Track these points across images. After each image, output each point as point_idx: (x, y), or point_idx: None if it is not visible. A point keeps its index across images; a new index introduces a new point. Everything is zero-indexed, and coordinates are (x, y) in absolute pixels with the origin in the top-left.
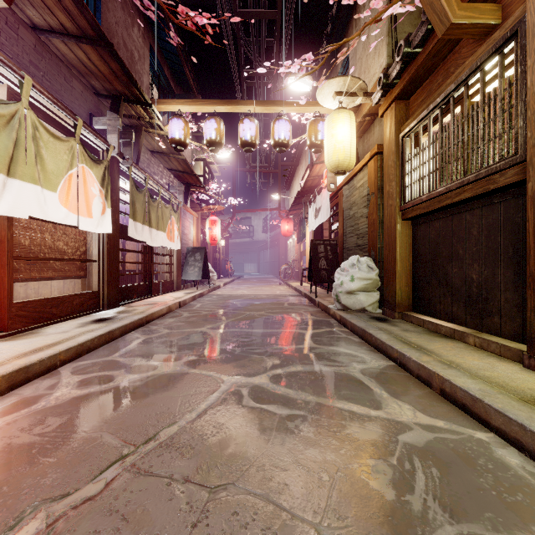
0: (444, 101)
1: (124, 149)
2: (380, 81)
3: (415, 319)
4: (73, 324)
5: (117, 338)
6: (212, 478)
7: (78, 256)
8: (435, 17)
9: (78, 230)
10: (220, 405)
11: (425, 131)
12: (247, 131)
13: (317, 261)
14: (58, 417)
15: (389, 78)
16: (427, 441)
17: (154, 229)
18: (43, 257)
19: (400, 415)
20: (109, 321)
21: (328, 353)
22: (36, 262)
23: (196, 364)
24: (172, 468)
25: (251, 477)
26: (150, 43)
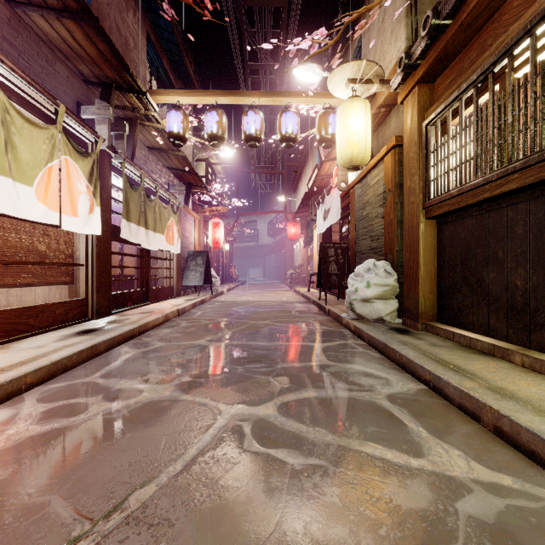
0: (480, 78)
1: (117, 142)
2: (401, 62)
3: (442, 331)
4: (53, 337)
5: (102, 352)
6: None
7: (63, 259)
8: None
9: (62, 230)
10: (214, 450)
11: (454, 117)
12: (252, 124)
13: (327, 265)
14: (1, 469)
15: (411, 58)
16: (498, 513)
17: (151, 231)
18: (17, 261)
19: (451, 467)
20: (95, 333)
21: (345, 372)
22: (10, 266)
23: (189, 387)
24: None
25: None
26: (148, 31)
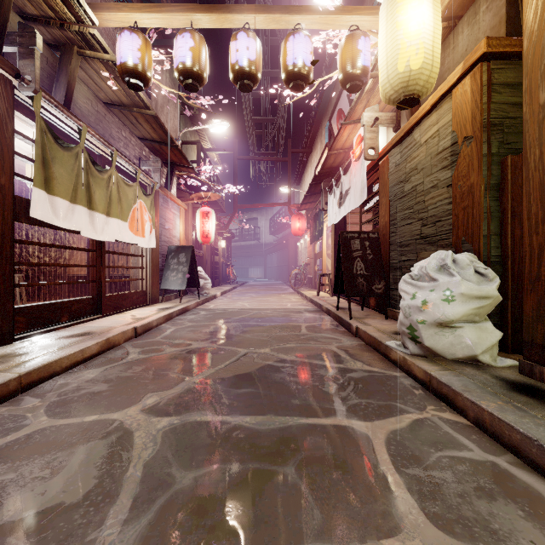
0: None
1: (22, 62)
2: None
3: None
4: None
5: None
6: None
7: None
8: None
9: None
10: None
11: None
12: (243, 52)
13: (350, 263)
14: None
15: None
16: None
17: (100, 213)
18: None
19: None
20: None
21: None
22: None
23: None
24: None
25: None
26: None
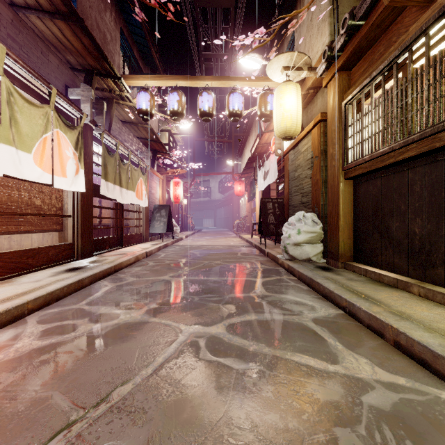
0: (387, 68)
1: (97, 117)
2: (325, 54)
3: (357, 269)
4: (47, 273)
5: (86, 286)
6: None
7: (55, 211)
8: None
9: (54, 188)
10: (177, 359)
11: (367, 98)
12: (205, 103)
13: (266, 216)
14: (12, 373)
15: (333, 51)
16: (393, 404)
17: (124, 188)
18: (19, 213)
19: (359, 371)
20: (81, 270)
21: (279, 301)
22: (13, 216)
23: (156, 312)
24: (121, 440)
25: None
26: (121, 28)
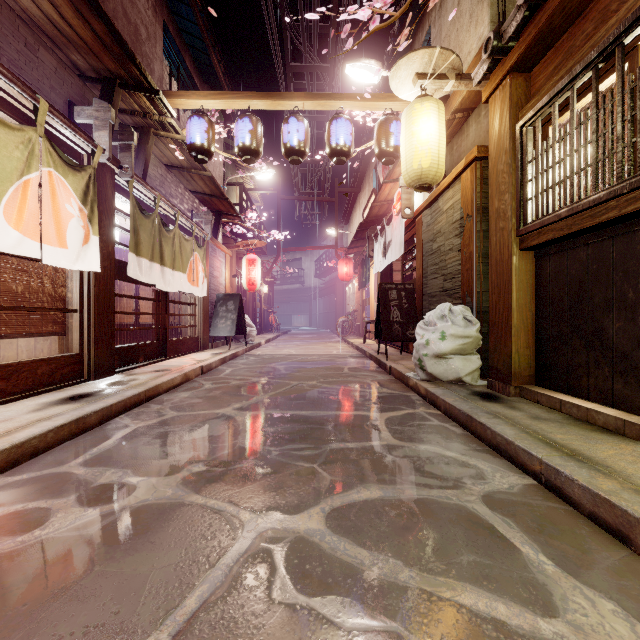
0: (603, 55)
1: (122, 155)
2: (488, 45)
3: (544, 398)
4: (29, 406)
5: (93, 427)
6: None
7: (50, 303)
8: None
9: (49, 266)
10: (225, 600)
11: (559, 115)
12: (294, 134)
13: (387, 311)
14: None
15: (502, 39)
16: None
17: (168, 268)
18: None
19: (607, 638)
20: (87, 399)
21: (418, 457)
22: None
23: (201, 481)
24: None
25: None
26: (165, 21)
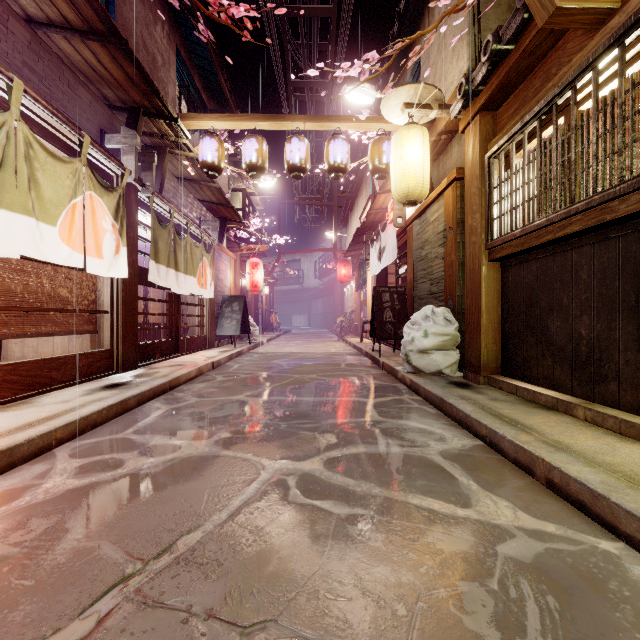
0: (544, 110)
1: (144, 174)
2: (461, 88)
3: (505, 385)
4: (78, 391)
5: (132, 408)
6: (246, 612)
7: (86, 306)
8: (535, 1)
9: (85, 274)
10: (259, 501)
11: (518, 150)
12: (296, 153)
13: (381, 312)
14: (45, 518)
15: (472, 84)
16: (536, 555)
17: (181, 273)
18: (39, 308)
19: (497, 516)
20: (123, 387)
21: (397, 428)
22: (31, 313)
23: (229, 443)
24: (191, 596)
25: (299, 610)
26: (177, 46)
